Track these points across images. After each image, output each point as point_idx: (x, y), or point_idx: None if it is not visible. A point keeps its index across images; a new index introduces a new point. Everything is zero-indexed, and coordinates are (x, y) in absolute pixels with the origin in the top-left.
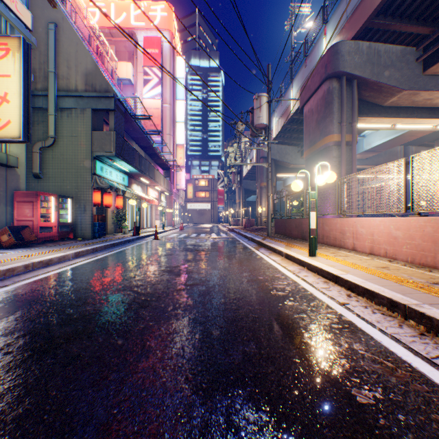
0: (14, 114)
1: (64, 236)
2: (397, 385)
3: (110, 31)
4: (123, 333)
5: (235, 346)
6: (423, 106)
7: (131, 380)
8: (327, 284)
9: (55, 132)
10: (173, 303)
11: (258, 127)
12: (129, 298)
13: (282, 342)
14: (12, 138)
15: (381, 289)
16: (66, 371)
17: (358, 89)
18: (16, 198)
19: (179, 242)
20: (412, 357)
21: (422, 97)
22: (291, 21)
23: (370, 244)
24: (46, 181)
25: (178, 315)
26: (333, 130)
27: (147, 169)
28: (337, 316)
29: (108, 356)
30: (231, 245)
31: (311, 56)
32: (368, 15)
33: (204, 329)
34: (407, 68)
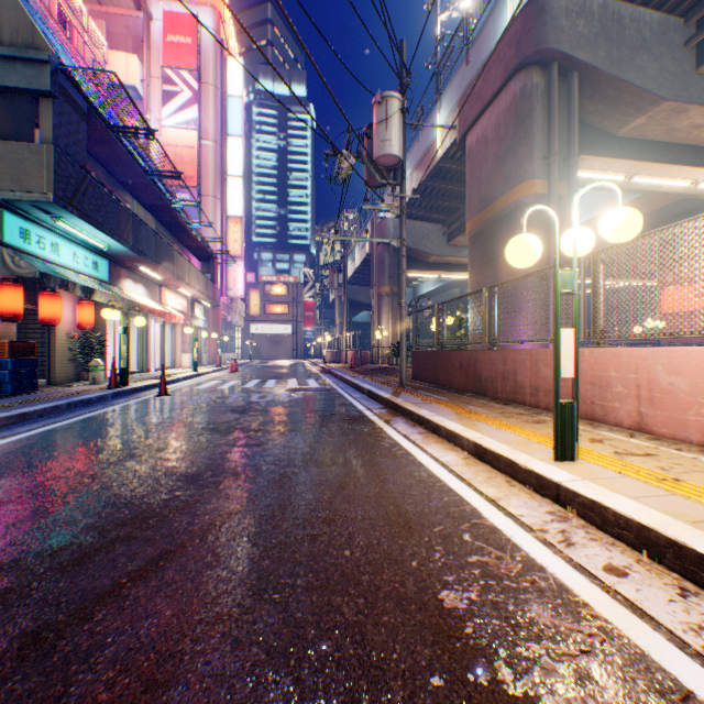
0: None
1: None
2: None
3: None
4: None
5: None
6: (683, 143)
7: None
8: None
9: None
10: None
11: (383, 165)
12: None
13: None
14: None
15: None
16: None
17: (577, 95)
18: None
19: (210, 403)
20: None
21: (690, 119)
22: None
23: None
24: None
25: None
26: (534, 172)
27: (156, 250)
28: None
29: None
30: (327, 411)
31: (478, 42)
32: None
33: None
34: (670, 57)
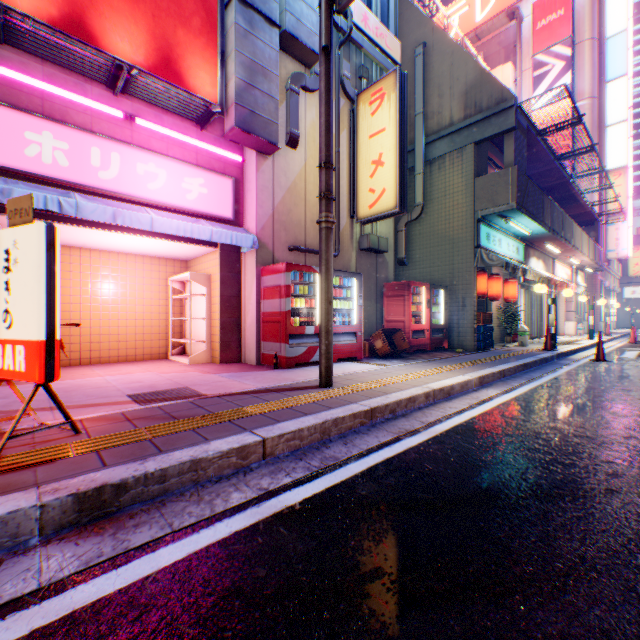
0: (387, 179)
1: (435, 345)
2: None
3: (473, 35)
4: None
5: None
6: None
7: None
8: None
9: (422, 196)
10: None
11: None
12: None
13: None
14: (386, 212)
15: None
16: None
17: None
18: (384, 292)
19: None
20: None
21: None
22: None
23: None
24: (410, 268)
25: None
26: None
27: (560, 226)
28: None
29: None
30: None
31: None
32: None
33: None
34: None
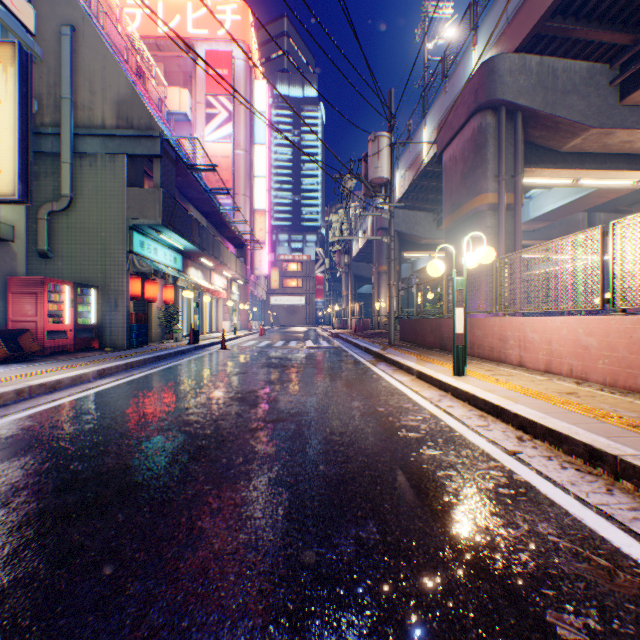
0: (5, 160)
1: (84, 346)
2: (622, 602)
3: (156, 43)
4: (159, 506)
5: (343, 528)
6: (619, 152)
7: (164, 595)
8: (484, 419)
9: (72, 188)
10: (245, 452)
11: (376, 183)
12: (174, 443)
13: (421, 521)
14: (3, 197)
15: (573, 430)
16: (55, 578)
17: (524, 126)
18: (11, 288)
19: (257, 354)
20: (638, 548)
21: (619, 138)
22: (423, 28)
23: (546, 357)
24: (58, 262)
25: (250, 473)
26: (487, 187)
27: (211, 246)
28: (505, 474)
29: (129, 548)
30: (335, 359)
31: (453, 78)
32: (540, 15)
33: (292, 498)
34: (597, 95)
